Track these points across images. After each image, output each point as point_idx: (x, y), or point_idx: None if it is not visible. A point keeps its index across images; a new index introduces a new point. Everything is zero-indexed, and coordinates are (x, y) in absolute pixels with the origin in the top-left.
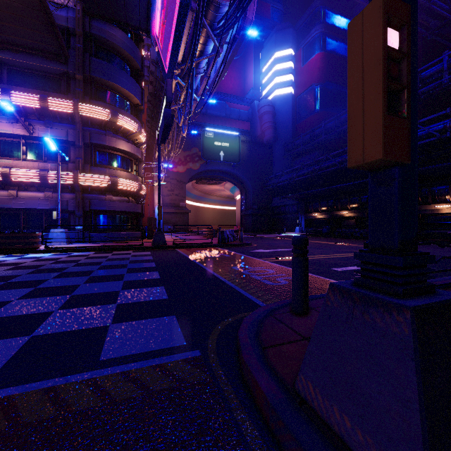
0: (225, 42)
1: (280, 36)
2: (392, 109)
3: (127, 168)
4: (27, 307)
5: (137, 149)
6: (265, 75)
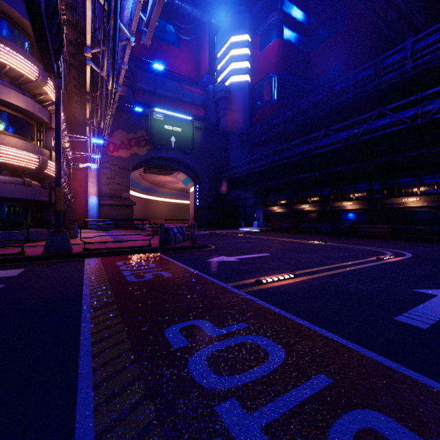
0: None
1: (236, 20)
2: None
3: (23, 135)
4: None
5: (39, 108)
6: (220, 60)
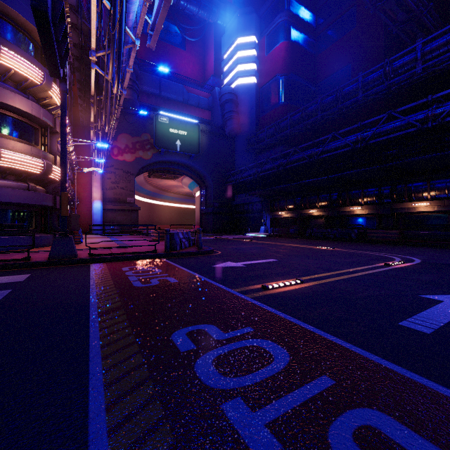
0: None
1: (242, 21)
2: None
3: (28, 139)
4: None
5: (43, 112)
6: (226, 62)
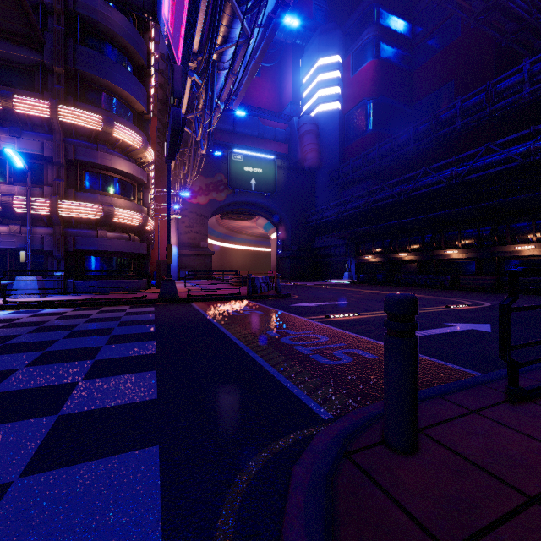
0: (256, 24)
1: (324, 40)
2: None
3: (128, 196)
4: None
5: (141, 171)
6: (306, 86)
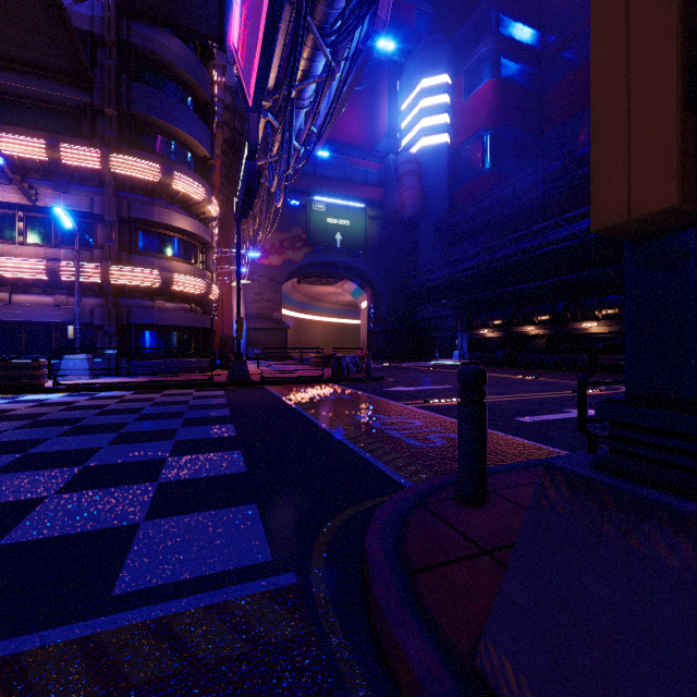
0: (343, 57)
1: (429, 55)
2: (692, 103)
3: (189, 258)
4: (2, 489)
5: (204, 228)
6: (406, 114)
